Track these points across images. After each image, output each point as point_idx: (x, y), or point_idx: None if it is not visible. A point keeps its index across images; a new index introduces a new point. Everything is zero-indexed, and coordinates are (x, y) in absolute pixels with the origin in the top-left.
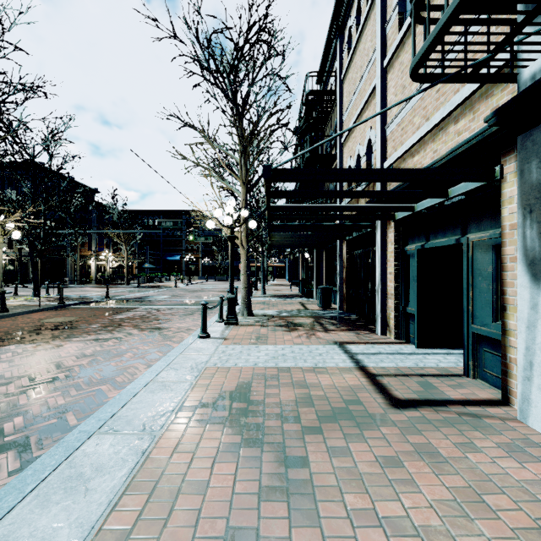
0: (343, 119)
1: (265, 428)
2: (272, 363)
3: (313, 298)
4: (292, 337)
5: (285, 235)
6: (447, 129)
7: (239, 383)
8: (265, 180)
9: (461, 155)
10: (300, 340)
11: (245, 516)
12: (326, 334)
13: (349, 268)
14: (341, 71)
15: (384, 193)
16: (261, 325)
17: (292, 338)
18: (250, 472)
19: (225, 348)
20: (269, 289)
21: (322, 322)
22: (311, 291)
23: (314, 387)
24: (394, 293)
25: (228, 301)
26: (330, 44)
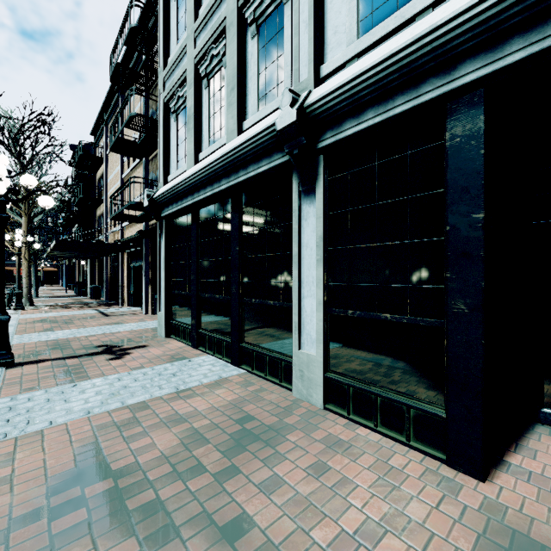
0: (108, 180)
1: (58, 322)
2: (57, 315)
3: (88, 296)
4: (68, 310)
5: (62, 252)
6: (137, 225)
7: (42, 319)
8: (57, 243)
9: (138, 237)
10: (73, 310)
11: (56, 326)
12: (90, 308)
13: (112, 273)
14: (106, 149)
15: (111, 246)
16: (44, 308)
17: (68, 310)
18: (55, 325)
19: (25, 315)
20: (40, 293)
21: (90, 305)
22: (86, 291)
23: (78, 317)
24: (126, 285)
25: (17, 295)
26: (100, 121)
